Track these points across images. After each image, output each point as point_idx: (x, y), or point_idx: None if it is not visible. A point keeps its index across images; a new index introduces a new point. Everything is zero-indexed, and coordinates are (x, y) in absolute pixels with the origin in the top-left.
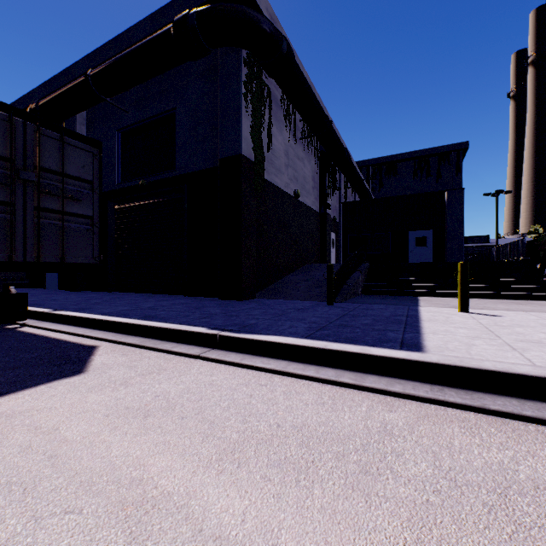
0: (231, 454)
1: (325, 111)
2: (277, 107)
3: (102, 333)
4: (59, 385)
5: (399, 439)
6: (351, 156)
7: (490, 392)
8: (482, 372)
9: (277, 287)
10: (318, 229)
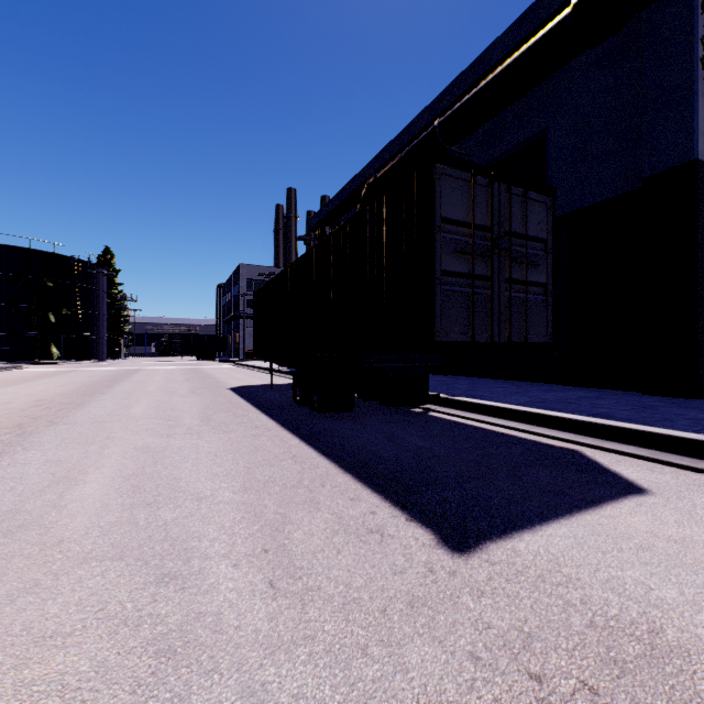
0: None
1: None
2: None
3: (553, 431)
4: (649, 504)
5: None
6: None
7: None
8: None
9: None
10: None
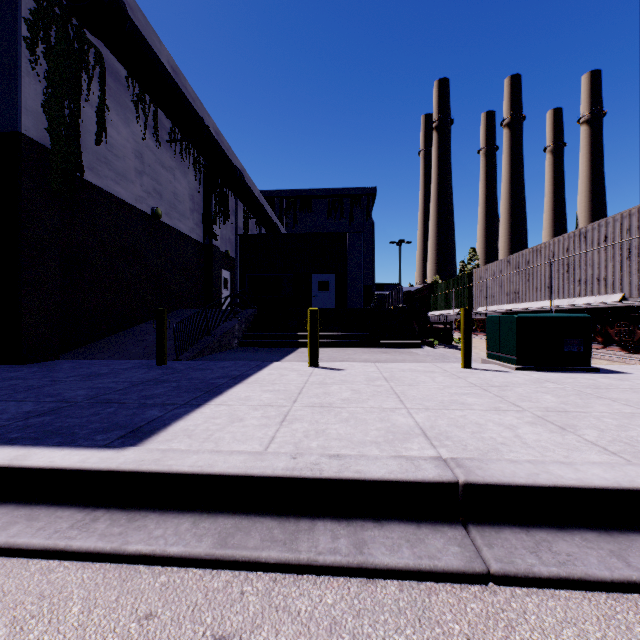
0: None
1: (205, 113)
2: (120, 85)
3: None
4: None
5: None
6: (251, 180)
7: (176, 507)
8: (171, 477)
9: (112, 341)
10: (202, 265)
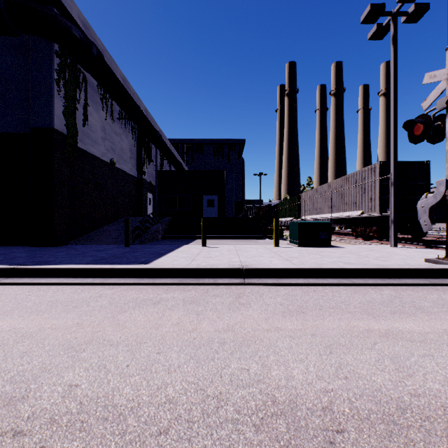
0: (4, 313)
1: (139, 101)
2: (94, 91)
3: None
4: None
5: (103, 297)
6: (165, 136)
7: (165, 277)
8: (162, 269)
9: (92, 236)
10: (136, 190)
